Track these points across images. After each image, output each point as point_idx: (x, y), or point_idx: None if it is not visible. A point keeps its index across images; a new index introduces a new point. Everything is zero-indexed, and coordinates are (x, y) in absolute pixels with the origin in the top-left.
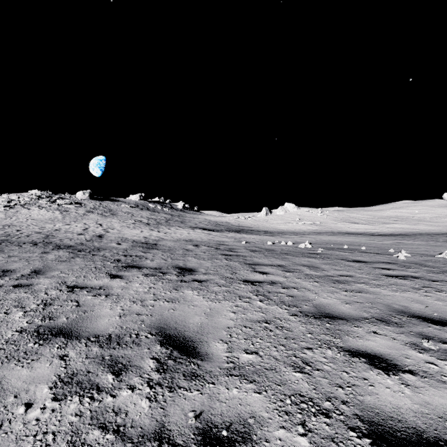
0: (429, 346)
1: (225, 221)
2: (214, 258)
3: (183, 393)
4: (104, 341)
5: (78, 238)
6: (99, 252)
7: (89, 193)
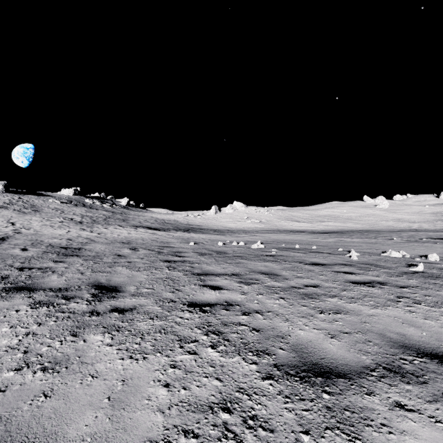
0: None
1: (173, 219)
2: (152, 267)
3: None
4: None
5: None
6: None
7: (4, 185)
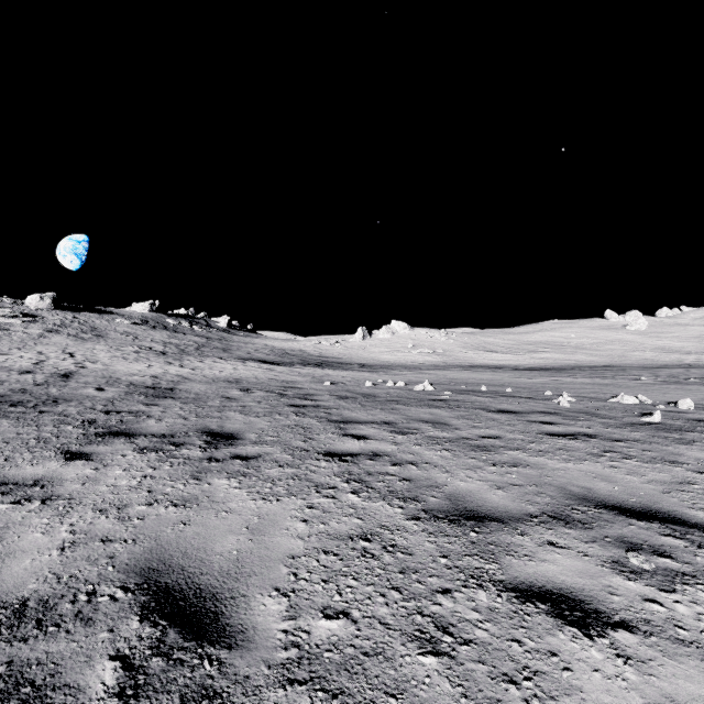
0: (641, 564)
1: (298, 349)
2: (275, 413)
3: None
4: (4, 620)
5: (19, 380)
6: (55, 406)
7: (53, 298)
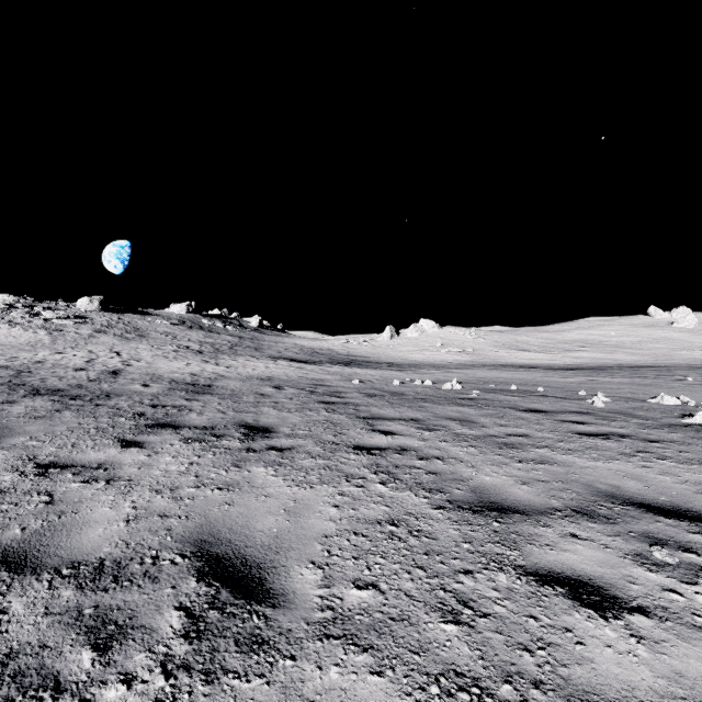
0: (664, 557)
1: (326, 348)
2: (306, 409)
3: (232, 685)
4: (88, 574)
5: (75, 376)
6: (108, 400)
7: (100, 301)
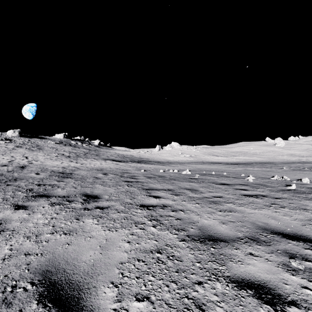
0: (297, 265)
1: (130, 154)
2: (117, 185)
3: None
4: None
5: (0, 169)
6: (15, 182)
7: (19, 132)
